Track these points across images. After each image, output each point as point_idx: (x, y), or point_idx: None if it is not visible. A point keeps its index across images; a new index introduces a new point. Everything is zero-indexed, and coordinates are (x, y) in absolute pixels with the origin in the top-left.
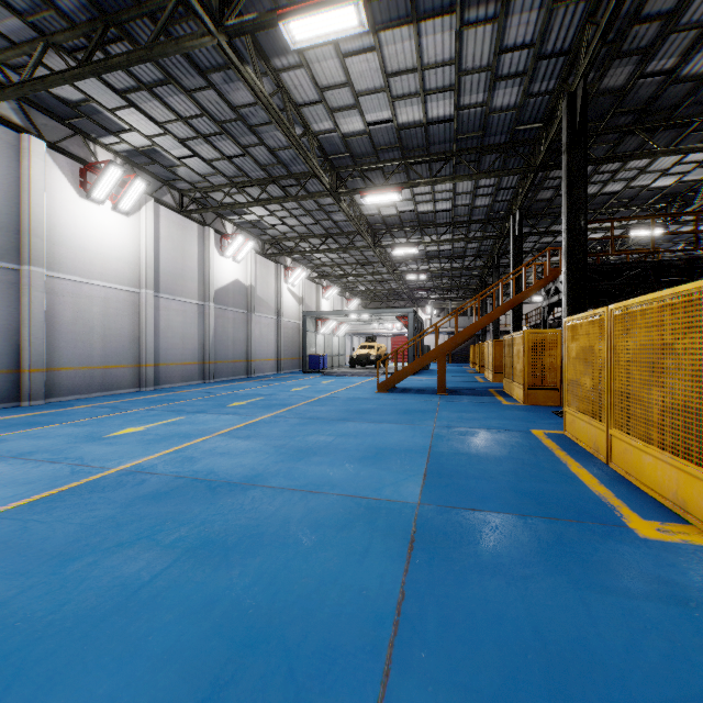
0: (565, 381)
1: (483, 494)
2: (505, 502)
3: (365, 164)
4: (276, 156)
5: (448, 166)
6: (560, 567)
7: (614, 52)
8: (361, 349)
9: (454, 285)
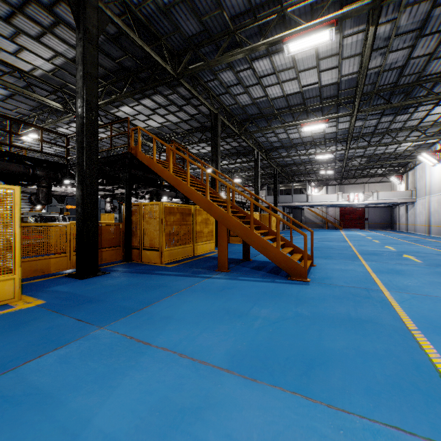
0: None
1: None
2: None
3: None
4: None
5: (226, 1)
6: None
7: None
8: None
9: None
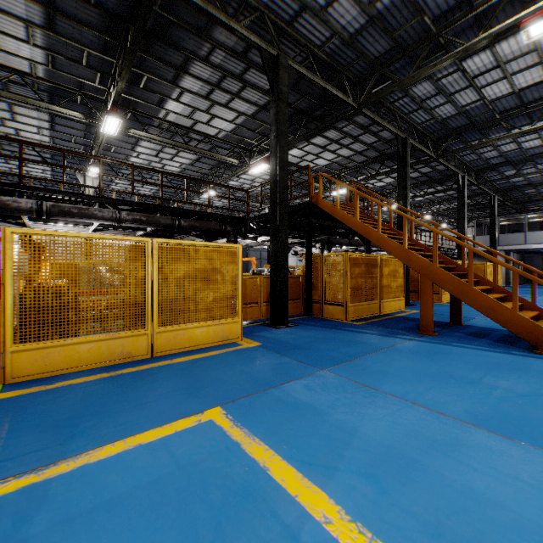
0: None
1: None
2: None
3: None
4: None
5: (429, 4)
6: None
7: None
8: None
9: None
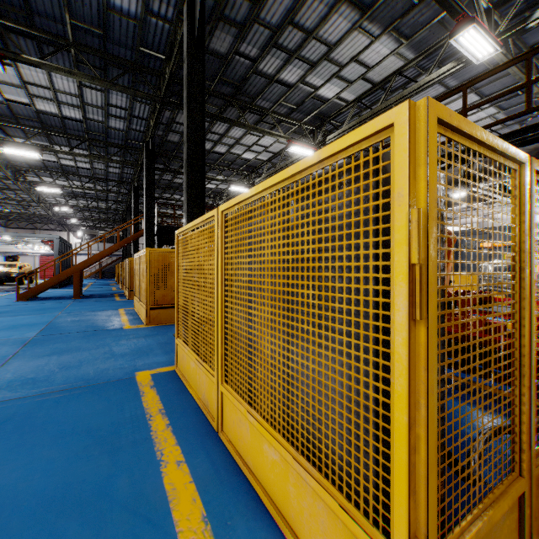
0: (134, 284)
1: (71, 330)
2: (80, 330)
3: (4, 120)
4: None
5: (84, 144)
6: (87, 338)
7: (169, 128)
8: (1, 268)
9: (102, 218)
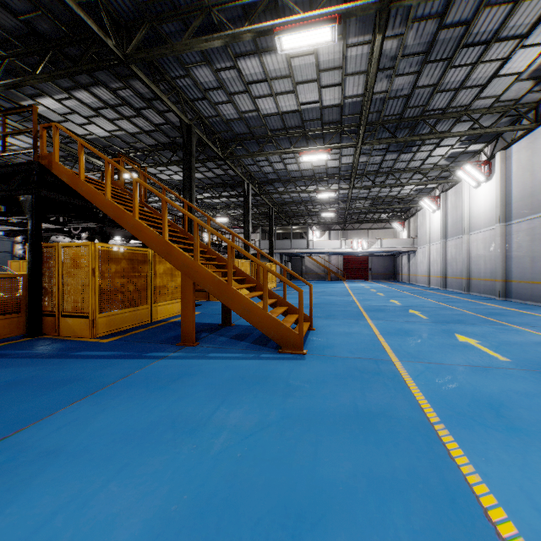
0: None
1: None
2: None
3: None
4: (448, 4)
5: None
6: None
7: None
8: None
9: None
